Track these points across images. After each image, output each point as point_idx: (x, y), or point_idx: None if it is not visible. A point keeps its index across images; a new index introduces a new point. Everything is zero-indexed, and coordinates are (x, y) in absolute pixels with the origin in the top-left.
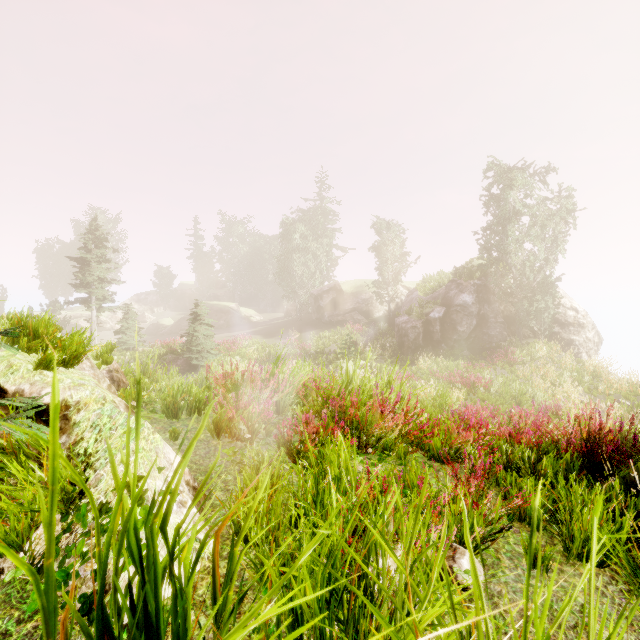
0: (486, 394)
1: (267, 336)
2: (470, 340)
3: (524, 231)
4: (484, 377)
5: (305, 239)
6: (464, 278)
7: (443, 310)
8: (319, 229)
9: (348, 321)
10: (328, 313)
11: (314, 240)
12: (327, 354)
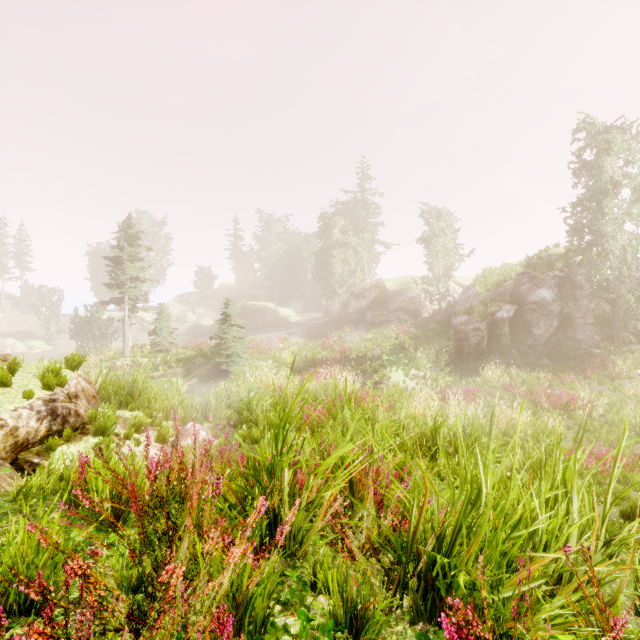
0: (588, 420)
1: (304, 337)
2: (549, 346)
3: (625, 207)
4: (580, 396)
5: (345, 234)
6: (541, 269)
7: (513, 309)
8: (360, 223)
9: (393, 322)
10: (370, 313)
11: (355, 234)
12: (370, 359)
